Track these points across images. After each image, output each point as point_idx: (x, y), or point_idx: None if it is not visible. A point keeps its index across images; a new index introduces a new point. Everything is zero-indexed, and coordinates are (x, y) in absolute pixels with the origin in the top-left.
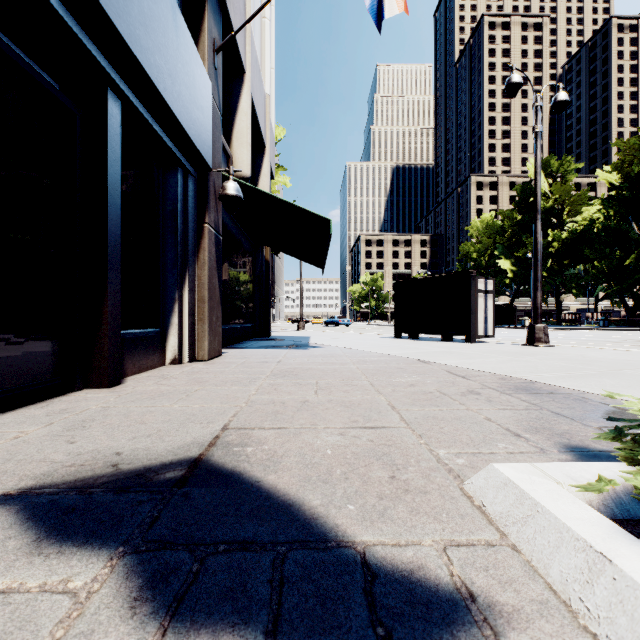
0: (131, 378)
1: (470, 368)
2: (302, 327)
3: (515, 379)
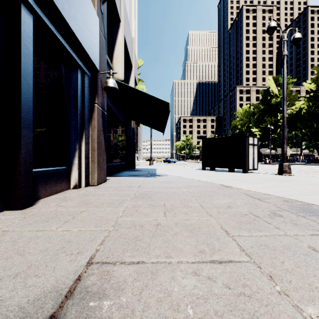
0: (43, 200)
1: (258, 191)
2: (152, 163)
3: (294, 201)
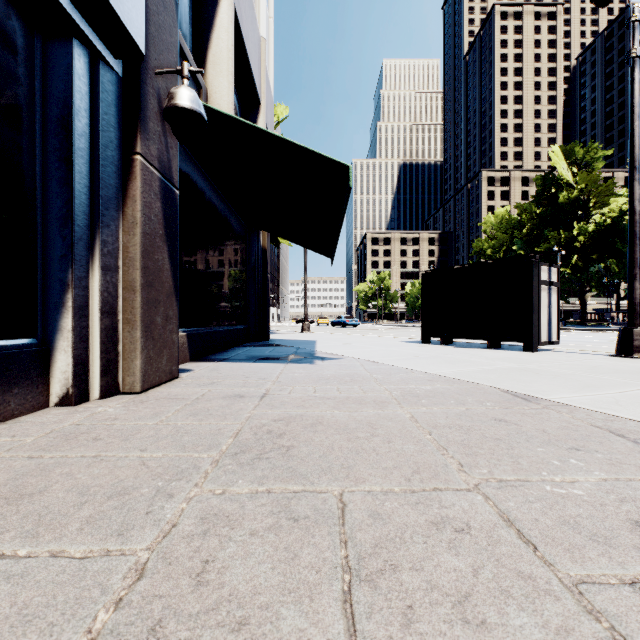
0: None
1: None
2: (307, 328)
3: None
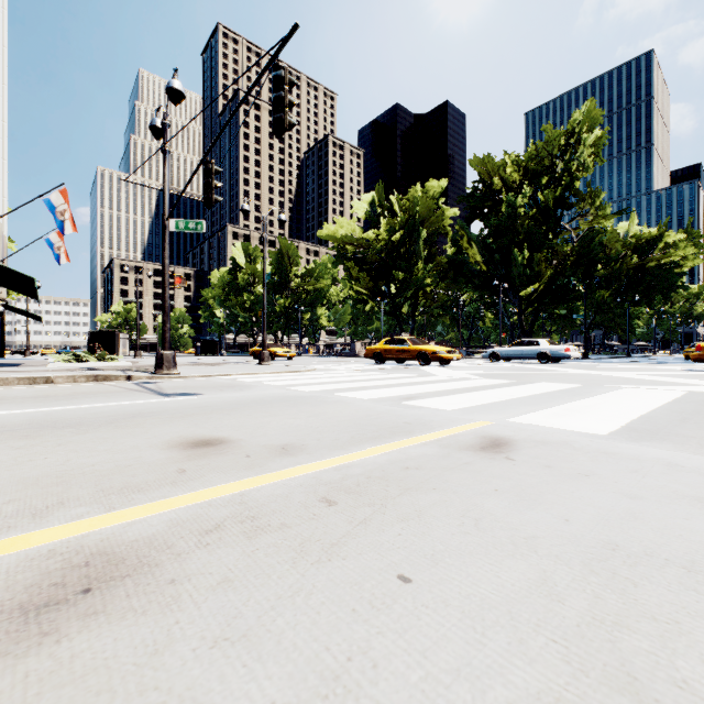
0: None
1: None
2: (29, 355)
3: None
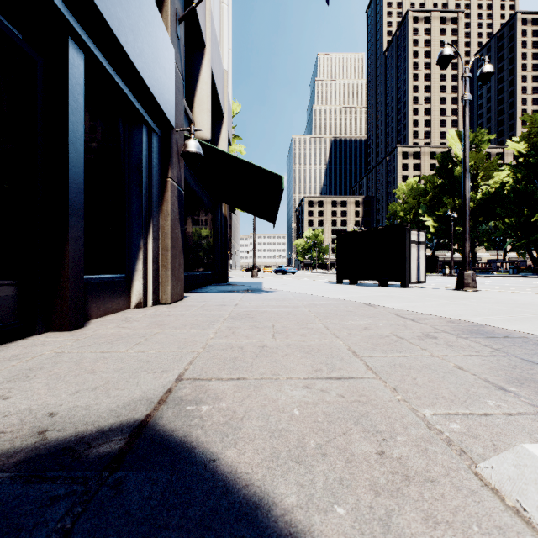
0: (95, 321)
1: (415, 311)
2: (255, 274)
3: (463, 322)
